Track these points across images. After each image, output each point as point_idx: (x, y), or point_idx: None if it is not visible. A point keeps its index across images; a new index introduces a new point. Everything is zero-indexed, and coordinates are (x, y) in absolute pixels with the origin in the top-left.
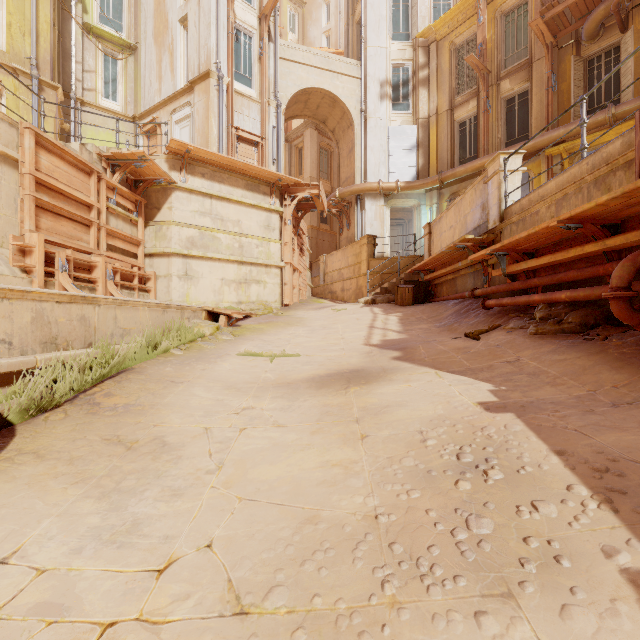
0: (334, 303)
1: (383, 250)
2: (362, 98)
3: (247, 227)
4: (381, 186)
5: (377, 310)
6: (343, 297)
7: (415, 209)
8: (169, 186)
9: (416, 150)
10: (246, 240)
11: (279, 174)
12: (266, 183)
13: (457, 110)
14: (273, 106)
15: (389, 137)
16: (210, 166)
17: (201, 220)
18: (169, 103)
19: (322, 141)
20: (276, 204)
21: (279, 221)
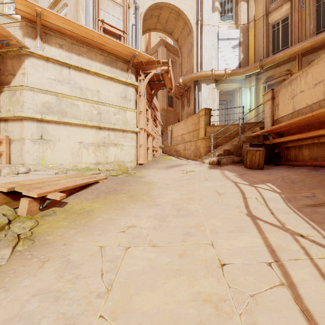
0: (179, 159)
1: (214, 120)
2: (199, 11)
3: (105, 97)
4: (214, 73)
5: (231, 175)
6: (185, 154)
7: (237, 91)
8: (22, 52)
9: (238, 47)
10: (104, 108)
11: (133, 49)
12: (123, 60)
13: (271, 14)
14: (132, 9)
15: (218, 38)
16: (68, 38)
17: (58, 87)
18: (53, 8)
19: (169, 55)
20: (132, 79)
21: (135, 94)
